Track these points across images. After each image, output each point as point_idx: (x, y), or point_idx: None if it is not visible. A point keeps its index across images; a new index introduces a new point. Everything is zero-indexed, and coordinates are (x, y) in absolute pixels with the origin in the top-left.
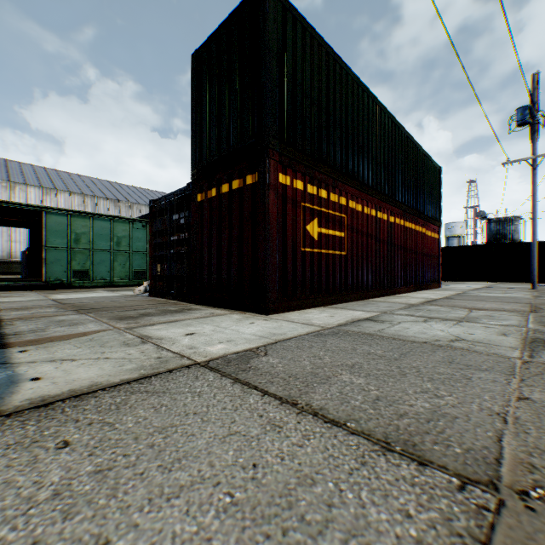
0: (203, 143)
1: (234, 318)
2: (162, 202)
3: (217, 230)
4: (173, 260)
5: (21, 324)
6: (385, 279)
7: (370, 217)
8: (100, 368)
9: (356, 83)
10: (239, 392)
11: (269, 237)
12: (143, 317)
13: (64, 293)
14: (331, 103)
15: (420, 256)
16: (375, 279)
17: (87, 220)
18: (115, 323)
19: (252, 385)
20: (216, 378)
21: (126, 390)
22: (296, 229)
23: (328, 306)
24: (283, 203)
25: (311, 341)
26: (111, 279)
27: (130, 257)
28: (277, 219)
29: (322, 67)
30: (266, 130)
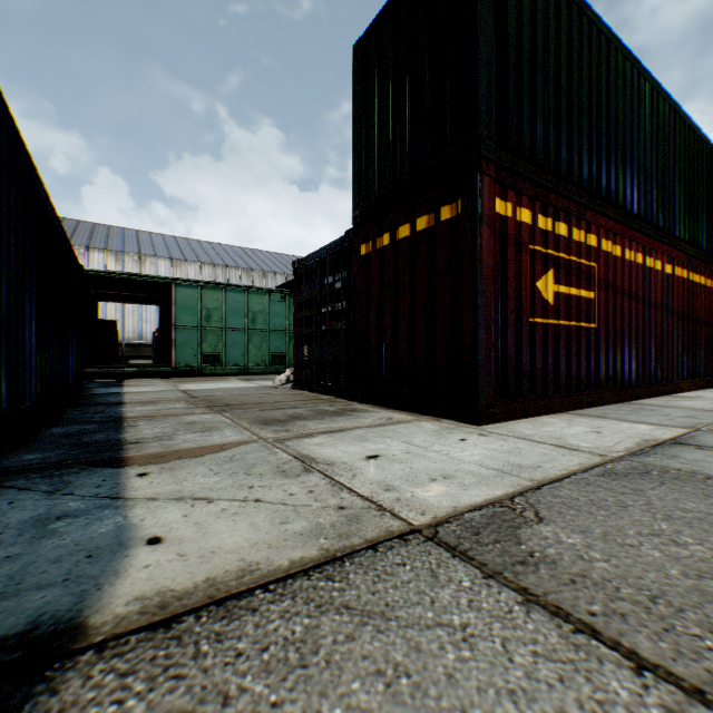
0: (370, 170)
1: (427, 428)
2: (309, 261)
3: (391, 294)
4: (325, 339)
5: (145, 426)
6: (656, 368)
7: (632, 266)
8: (251, 524)
9: (612, 46)
10: (560, 642)
11: (482, 300)
12: (293, 421)
13: (194, 382)
14: (574, 81)
15: (711, 330)
16: (640, 368)
17: (218, 292)
18: (258, 429)
19: (576, 619)
20: (476, 581)
21: (306, 595)
22: (521, 287)
23: (571, 413)
24: (500, 247)
25: (606, 488)
26: (245, 365)
27: (267, 337)
28: (493, 271)
29: (560, 24)
30: (479, 129)
